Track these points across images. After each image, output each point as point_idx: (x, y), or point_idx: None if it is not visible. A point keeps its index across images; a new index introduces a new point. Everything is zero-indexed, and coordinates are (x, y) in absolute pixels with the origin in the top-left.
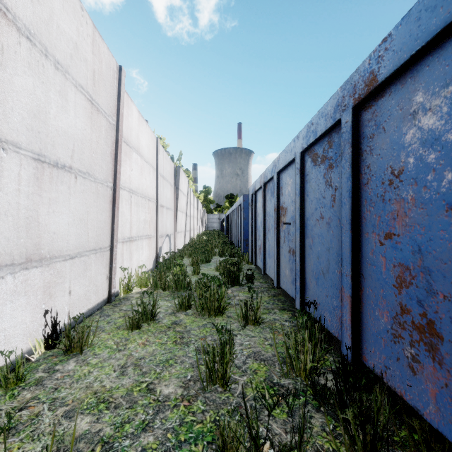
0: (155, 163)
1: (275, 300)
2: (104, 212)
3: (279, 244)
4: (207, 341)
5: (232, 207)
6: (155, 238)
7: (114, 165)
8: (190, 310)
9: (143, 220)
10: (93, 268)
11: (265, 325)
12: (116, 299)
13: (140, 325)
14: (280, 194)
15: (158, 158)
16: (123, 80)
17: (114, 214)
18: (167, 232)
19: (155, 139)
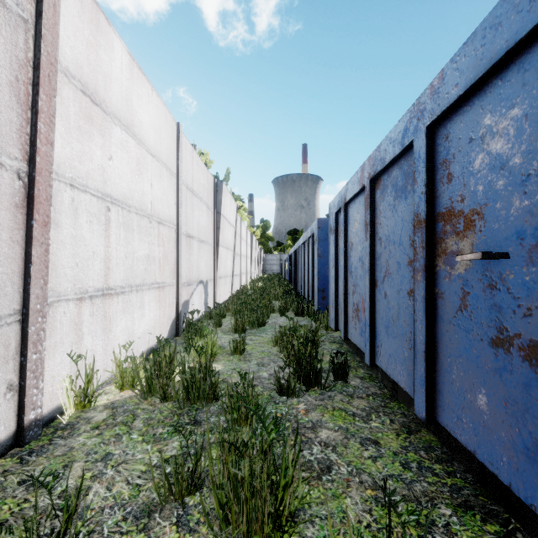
0: (173, 164)
1: (418, 451)
2: None
3: (433, 312)
4: None
5: (298, 241)
6: (175, 287)
7: (31, 121)
8: (198, 495)
9: (145, 257)
10: None
11: None
12: (46, 431)
13: None
14: (440, 180)
15: (180, 157)
16: None
17: (29, 236)
18: (199, 276)
19: (173, 124)
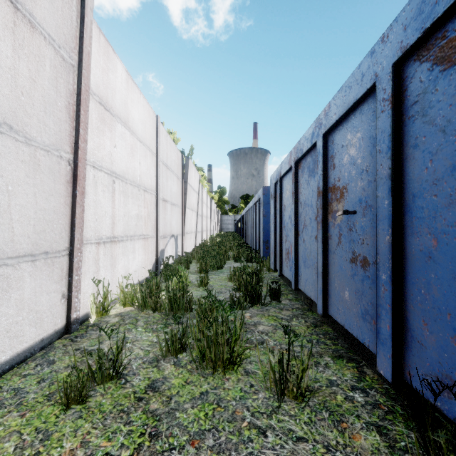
0: (154, 146)
1: (319, 335)
2: (54, 196)
3: (326, 248)
4: (205, 452)
5: (249, 204)
6: (155, 239)
7: (75, 128)
8: (184, 353)
9: (135, 215)
10: (28, 285)
11: (316, 399)
12: (81, 327)
13: (84, 395)
14: (330, 168)
15: (158, 141)
16: (90, 3)
17: (74, 201)
18: (172, 231)
19: (154, 117)
